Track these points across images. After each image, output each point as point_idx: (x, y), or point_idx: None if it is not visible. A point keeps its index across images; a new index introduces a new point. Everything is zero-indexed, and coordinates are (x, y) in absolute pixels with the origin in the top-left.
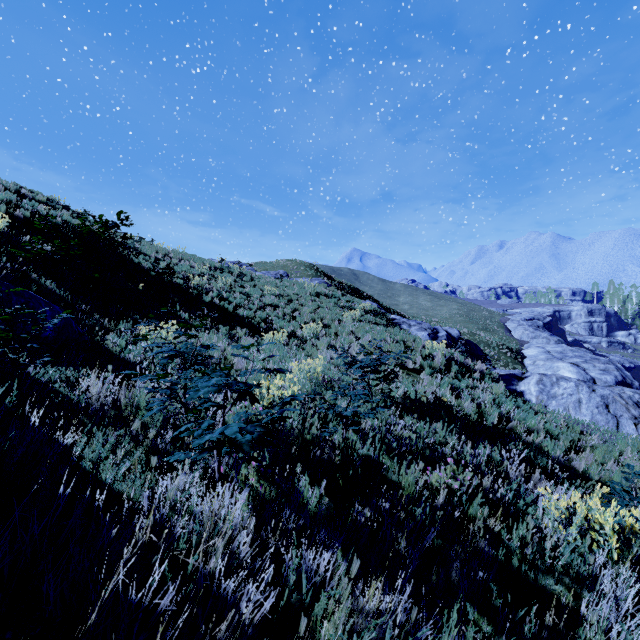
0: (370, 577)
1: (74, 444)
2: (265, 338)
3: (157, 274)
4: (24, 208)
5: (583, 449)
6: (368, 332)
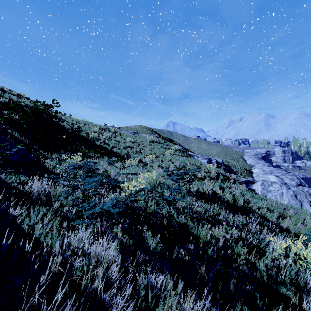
0: (186, 289)
1: (21, 215)
2: (126, 162)
3: (72, 131)
4: (5, 97)
5: (285, 217)
6: (178, 160)
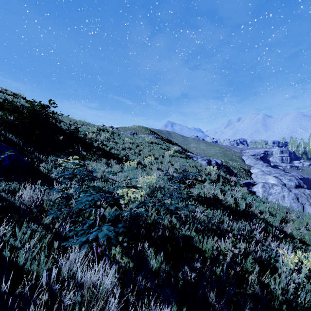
0: None
1: (6, 234)
2: (125, 165)
3: (70, 132)
4: None
5: (288, 221)
6: (177, 161)
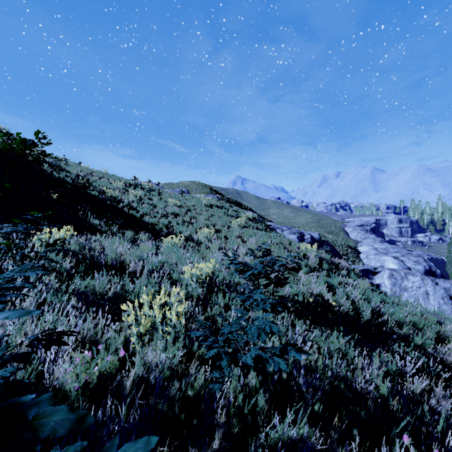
0: None
1: None
2: (164, 242)
3: (73, 187)
4: None
5: (443, 339)
6: (252, 236)
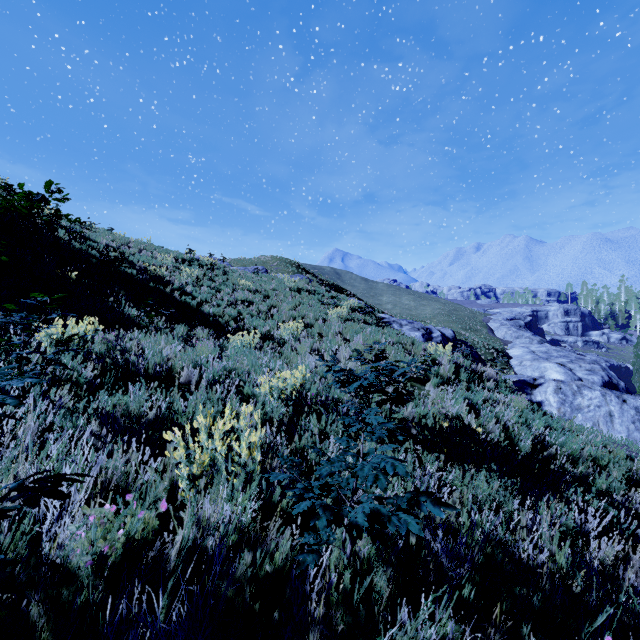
0: None
1: None
2: (232, 341)
3: (101, 262)
4: None
5: (636, 481)
6: (358, 333)
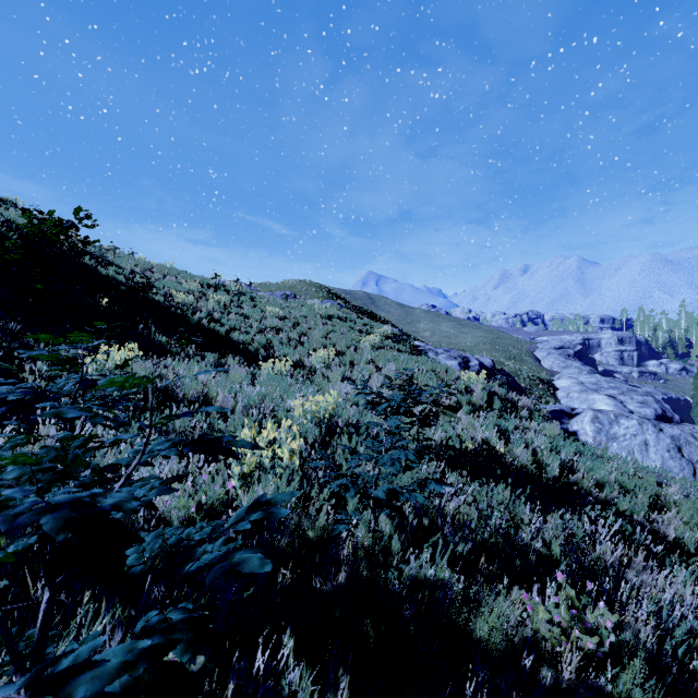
0: None
1: None
2: (263, 368)
3: (129, 289)
4: None
5: (663, 506)
6: (391, 361)
